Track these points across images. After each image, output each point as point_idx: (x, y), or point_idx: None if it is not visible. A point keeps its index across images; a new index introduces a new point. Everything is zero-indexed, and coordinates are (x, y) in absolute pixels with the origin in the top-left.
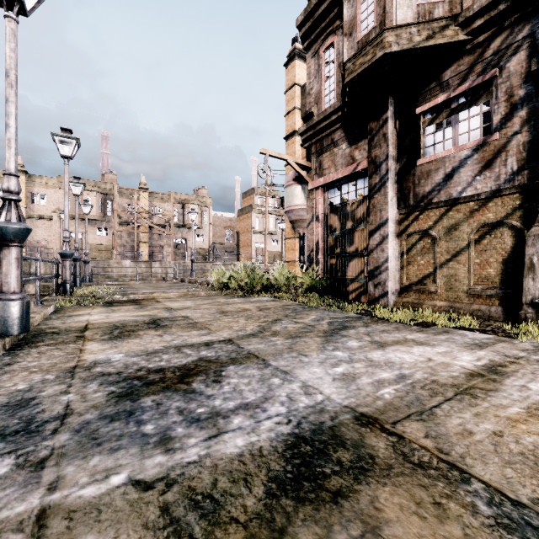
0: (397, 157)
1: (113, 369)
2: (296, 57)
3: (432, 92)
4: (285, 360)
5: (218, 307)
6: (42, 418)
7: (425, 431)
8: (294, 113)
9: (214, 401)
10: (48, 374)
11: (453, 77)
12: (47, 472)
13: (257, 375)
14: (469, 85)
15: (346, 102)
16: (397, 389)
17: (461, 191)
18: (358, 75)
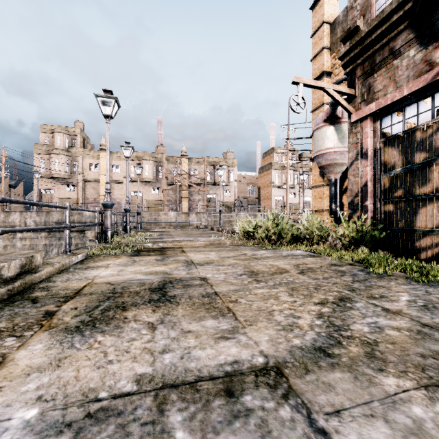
0: None
1: None
2: None
3: None
4: None
5: (245, 264)
6: None
7: None
8: (322, 53)
9: None
10: None
11: None
12: None
13: None
14: None
15: None
16: None
17: None
18: None
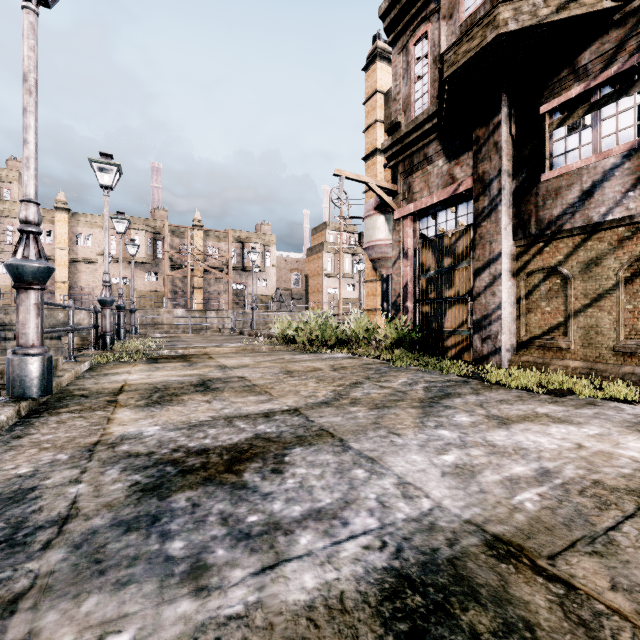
0: (513, 173)
1: (143, 447)
2: (378, 58)
3: (563, 83)
4: (370, 442)
5: (282, 366)
6: (35, 522)
7: (609, 576)
8: (375, 127)
9: (272, 503)
10: (61, 452)
11: (594, 61)
12: (16, 622)
13: (332, 463)
14: (618, 69)
15: (444, 104)
16: (542, 494)
17: (606, 213)
18: (461, 67)
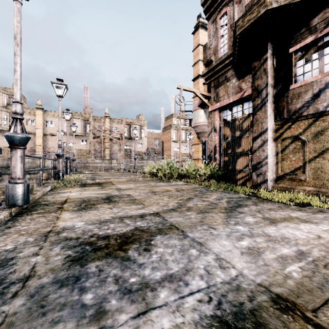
0: (274, 85)
1: (74, 234)
2: (200, 27)
3: (302, 35)
4: (199, 232)
5: (150, 189)
6: (11, 279)
7: None
8: (198, 63)
9: (144, 270)
10: (30, 237)
11: (320, 23)
12: None
13: (178, 245)
14: None
15: (236, 49)
16: (301, 267)
17: (327, 106)
18: (246, 28)
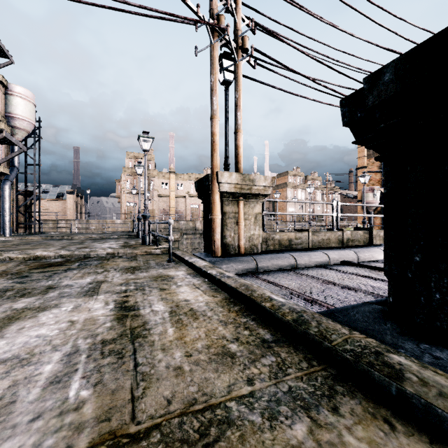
0: None
1: None
2: None
3: None
4: None
5: None
6: None
7: None
8: (363, 158)
9: None
10: None
11: None
12: None
13: None
14: None
15: None
16: None
17: None
18: None
